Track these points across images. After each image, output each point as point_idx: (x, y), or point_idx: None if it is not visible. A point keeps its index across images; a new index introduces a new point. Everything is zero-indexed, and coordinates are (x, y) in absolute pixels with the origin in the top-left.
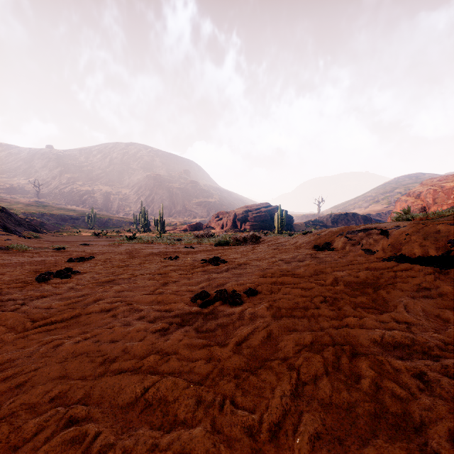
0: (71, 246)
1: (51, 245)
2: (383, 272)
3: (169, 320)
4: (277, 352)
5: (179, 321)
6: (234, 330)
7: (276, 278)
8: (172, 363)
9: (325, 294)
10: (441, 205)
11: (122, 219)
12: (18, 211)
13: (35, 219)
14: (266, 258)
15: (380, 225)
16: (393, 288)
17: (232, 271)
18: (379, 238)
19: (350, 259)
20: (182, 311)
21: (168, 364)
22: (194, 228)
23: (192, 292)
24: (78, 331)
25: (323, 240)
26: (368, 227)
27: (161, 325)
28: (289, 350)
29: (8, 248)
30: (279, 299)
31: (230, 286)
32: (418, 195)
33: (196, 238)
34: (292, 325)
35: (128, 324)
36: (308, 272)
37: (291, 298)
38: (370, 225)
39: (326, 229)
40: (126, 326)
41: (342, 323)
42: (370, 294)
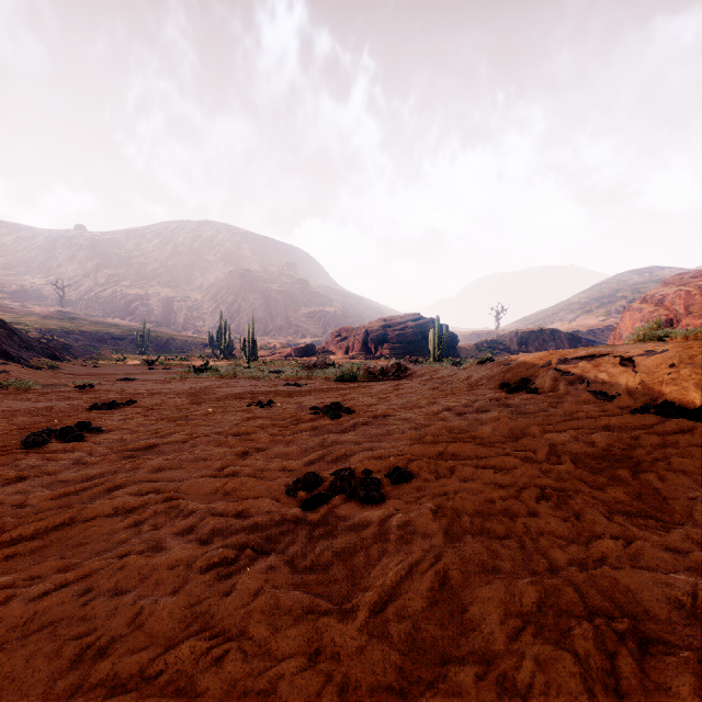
0: (104, 382)
1: (73, 380)
2: (638, 434)
3: (240, 540)
4: (465, 633)
5: (258, 542)
6: (369, 568)
7: (443, 446)
8: (230, 667)
9: (542, 480)
10: (699, 316)
11: (191, 339)
12: (30, 327)
13: (56, 339)
14: (421, 405)
15: (617, 350)
16: (666, 468)
17: (363, 429)
18: (618, 372)
19: (571, 408)
20: (267, 516)
21: (220, 671)
22: (303, 353)
23: (290, 473)
24: (55, 564)
25: (517, 373)
26: (594, 352)
27: (221, 554)
28: (494, 630)
29: (1, 386)
30: (453, 490)
31: (359, 460)
32: (660, 300)
33: (306, 369)
34: (490, 558)
35: (157, 547)
36: (500, 434)
37: (478, 489)
38: (598, 348)
39: (519, 355)
40: (153, 552)
41: (594, 552)
42: (628, 482)
